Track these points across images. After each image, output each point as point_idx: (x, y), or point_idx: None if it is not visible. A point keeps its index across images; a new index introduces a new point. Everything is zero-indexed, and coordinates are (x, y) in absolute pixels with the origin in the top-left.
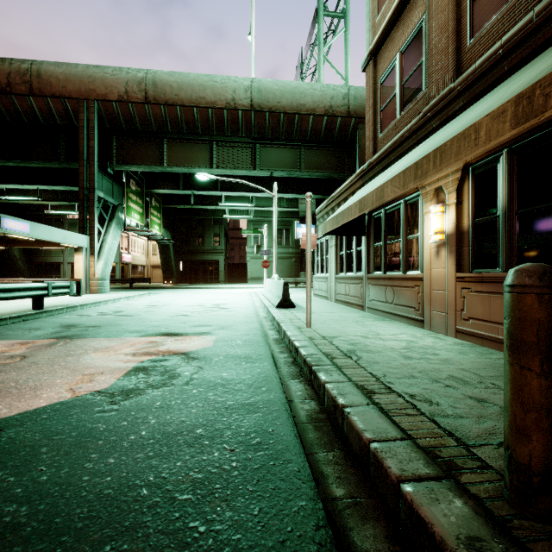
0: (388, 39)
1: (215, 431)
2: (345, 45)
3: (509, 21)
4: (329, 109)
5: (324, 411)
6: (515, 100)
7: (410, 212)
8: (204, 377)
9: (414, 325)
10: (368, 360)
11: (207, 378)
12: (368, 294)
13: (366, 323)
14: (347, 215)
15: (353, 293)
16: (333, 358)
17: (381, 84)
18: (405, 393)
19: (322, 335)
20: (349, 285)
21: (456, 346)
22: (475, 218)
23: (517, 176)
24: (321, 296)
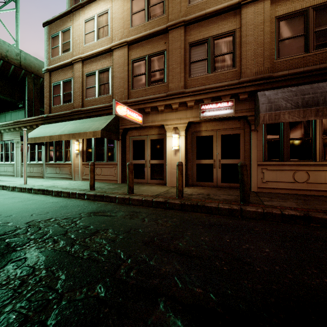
0: (57, 71)
1: (31, 199)
2: (16, 20)
3: (94, 102)
4: (5, 57)
5: (54, 196)
6: (93, 132)
7: (67, 141)
8: (3, 198)
9: (69, 180)
10: (60, 186)
11: (5, 197)
12: (46, 171)
13: (50, 181)
14: (42, 139)
15: (36, 171)
16: (49, 187)
17: (53, 86)
18: (73, 188)
19: (36, 185)
20: (33, 168)
21: (82, 182)
22: (87, 148)
23: (96, 140)
24: (7, 175)
